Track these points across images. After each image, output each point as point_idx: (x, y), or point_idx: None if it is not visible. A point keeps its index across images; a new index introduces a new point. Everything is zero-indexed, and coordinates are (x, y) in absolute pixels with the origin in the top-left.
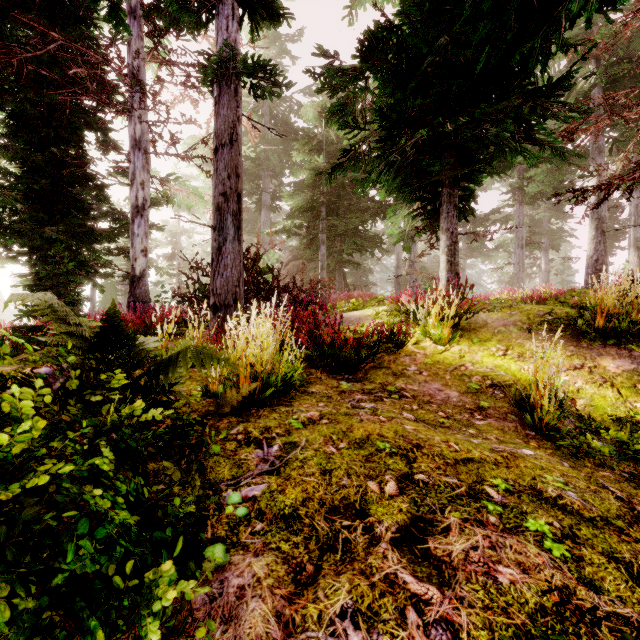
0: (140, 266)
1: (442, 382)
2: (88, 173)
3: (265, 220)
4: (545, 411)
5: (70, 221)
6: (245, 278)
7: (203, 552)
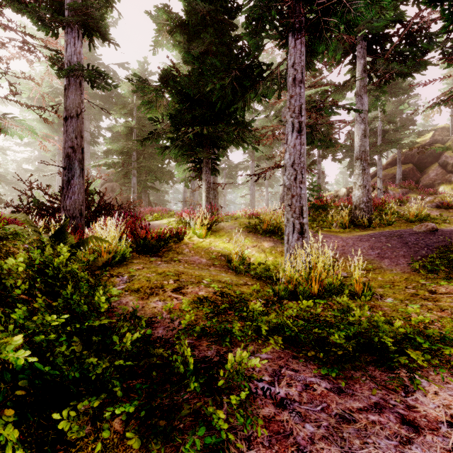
0: None
1: (200, 255)
2: None
3: (86, 151)
4: (235, 261)
5: None
6: None
7: (110, 299)
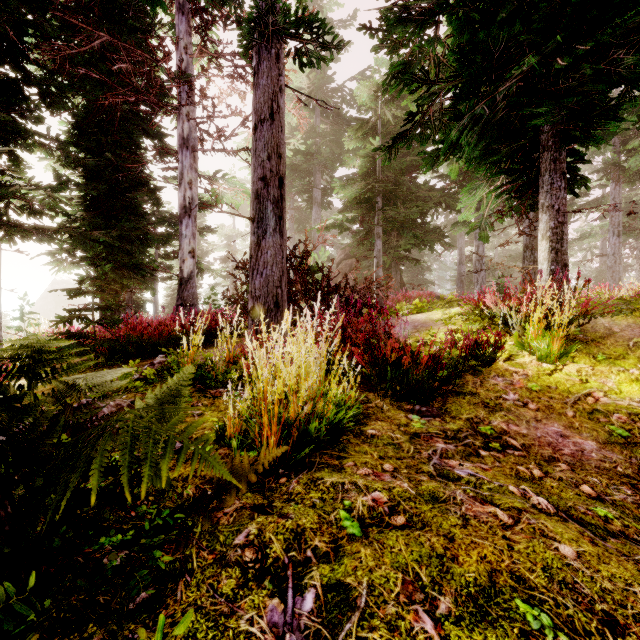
0: (188, 268)
1: (563, 422)
2: (141, 177)
3: (316, 218)
4: None
5: (123, 225)
6: (293, 278)
7: None
